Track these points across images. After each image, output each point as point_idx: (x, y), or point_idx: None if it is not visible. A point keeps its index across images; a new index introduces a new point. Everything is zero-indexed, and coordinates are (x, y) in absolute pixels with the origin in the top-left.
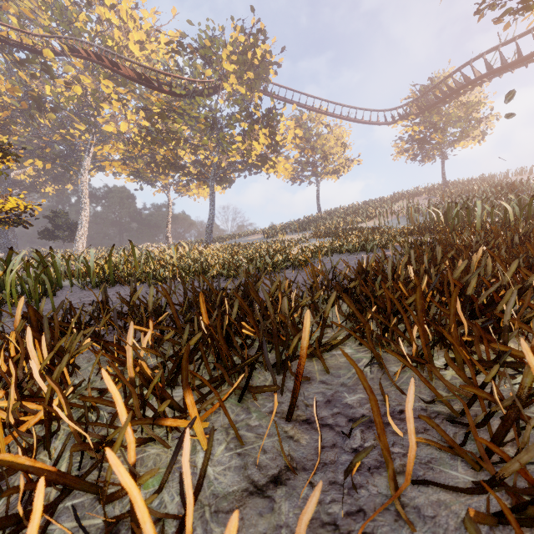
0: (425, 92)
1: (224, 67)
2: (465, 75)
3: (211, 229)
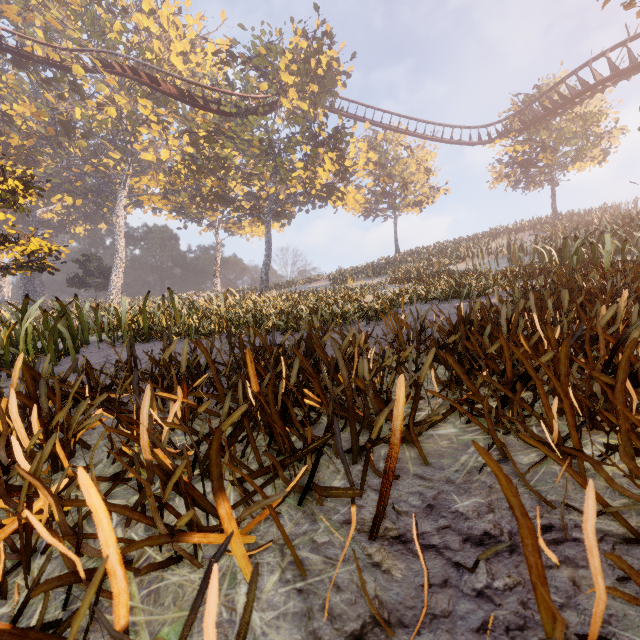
0: (531, 102)
1: (282, 79)
2: (582, 79)
3: (267, 274)
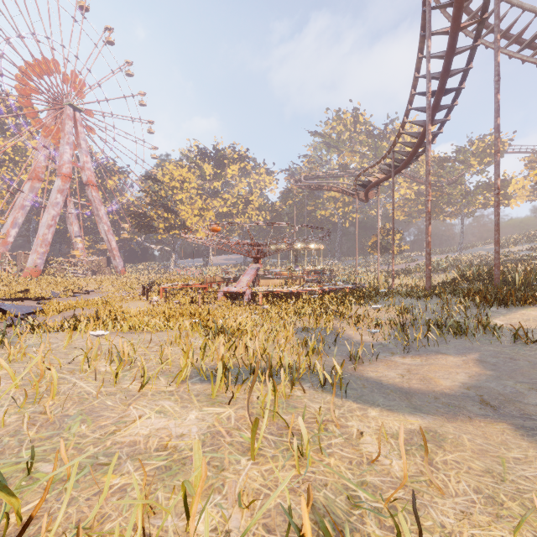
0: None
1: (471, 163)
2: None
3: (461, 245)
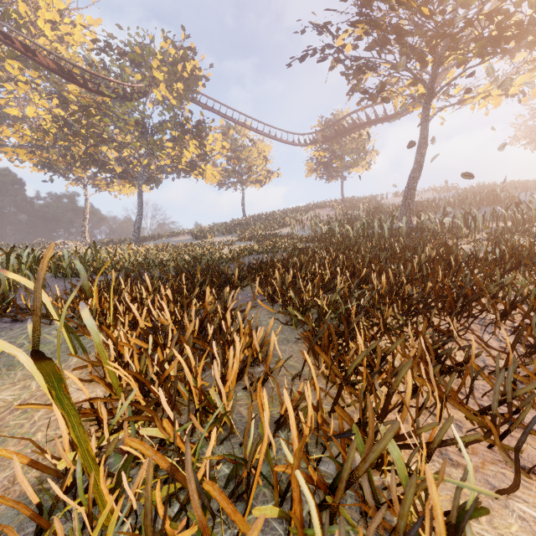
0: (328, 125)
1: (154, 74)
2: (353, 120)
3: (139, 228)
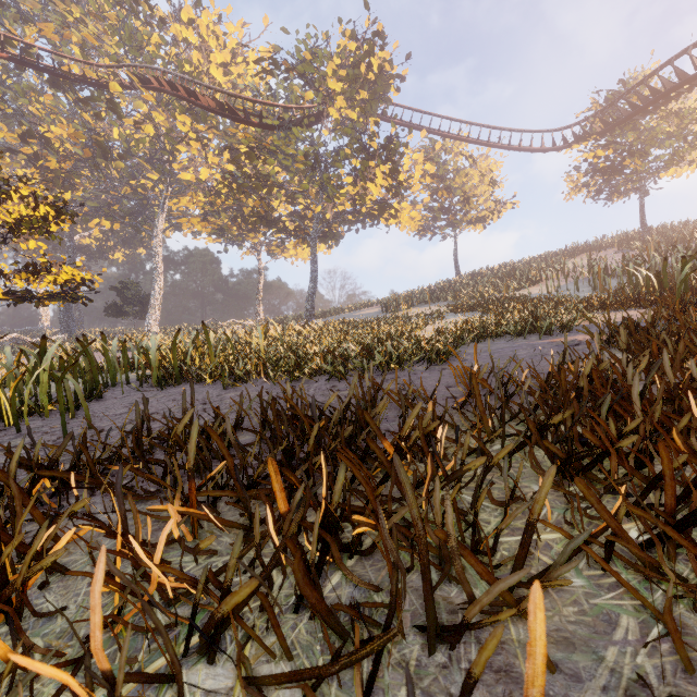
0: (615, 99)
1: (329, 86)
2: (679, 70)
3: (312, 300)
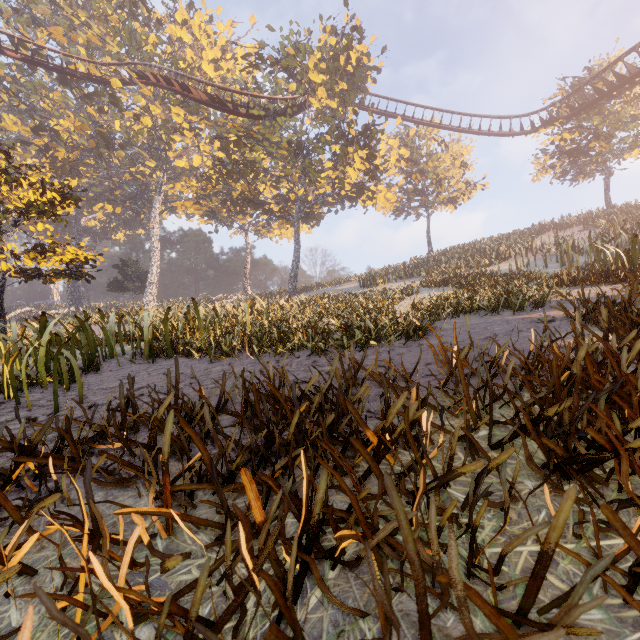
0: (581, 85)
1: (310, 78)
2: None
3: (295, 276)
